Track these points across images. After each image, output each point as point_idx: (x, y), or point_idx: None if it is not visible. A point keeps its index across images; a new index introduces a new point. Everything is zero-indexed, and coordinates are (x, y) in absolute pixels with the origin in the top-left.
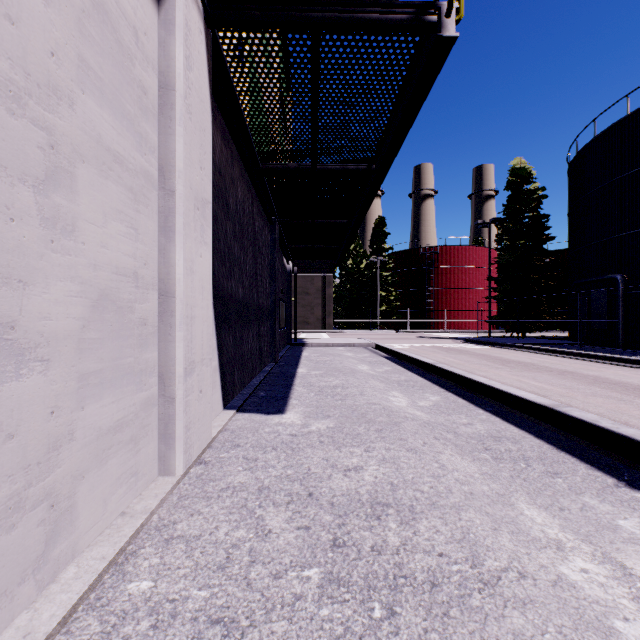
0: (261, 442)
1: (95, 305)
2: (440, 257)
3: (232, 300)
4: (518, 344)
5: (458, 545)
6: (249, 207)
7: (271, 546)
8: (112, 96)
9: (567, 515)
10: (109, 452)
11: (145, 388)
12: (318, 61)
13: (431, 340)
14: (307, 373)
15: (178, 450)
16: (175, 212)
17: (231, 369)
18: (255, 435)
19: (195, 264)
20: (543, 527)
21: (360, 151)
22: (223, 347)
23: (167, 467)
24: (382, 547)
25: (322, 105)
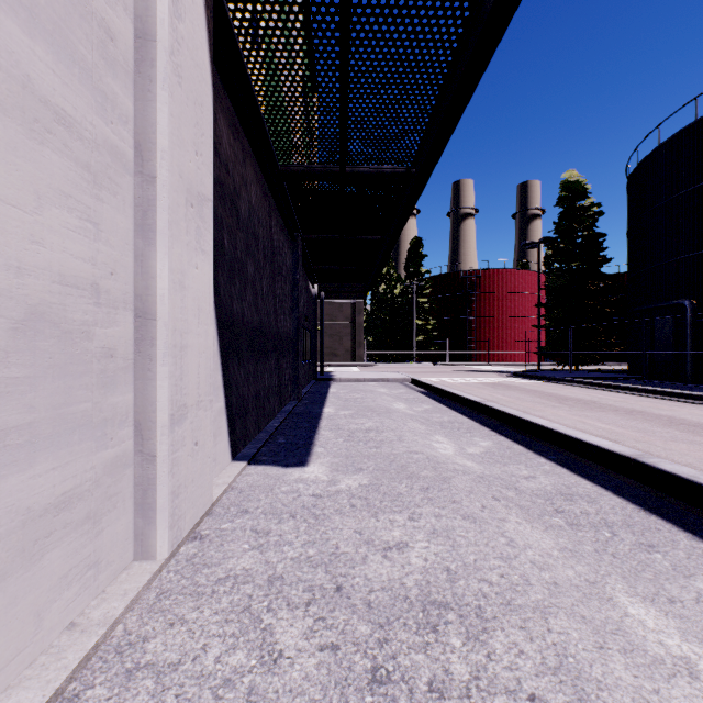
0: (276, 506)
1: (19, 328)
2: (482, 282)
3: (244, 327)
4: (573, 378)
5: (555, 679)
6: (266, 217)
7: (281, 683)
8: (52, 26)
9: (681, 610)
10: (46, 542)
11: (112, 444)
12: (348, 25)
13: (474, 374)
14: (335, 413)
15: (161, 525)
16: (157, 205)
17: (242, 411)
18: (269, 496)
19: (187, 277)
20: (659, 635)
21: (398, 150)
22: (231, 384)
23: (146, 548)
24: (444, 684)
25: (353, 88)
